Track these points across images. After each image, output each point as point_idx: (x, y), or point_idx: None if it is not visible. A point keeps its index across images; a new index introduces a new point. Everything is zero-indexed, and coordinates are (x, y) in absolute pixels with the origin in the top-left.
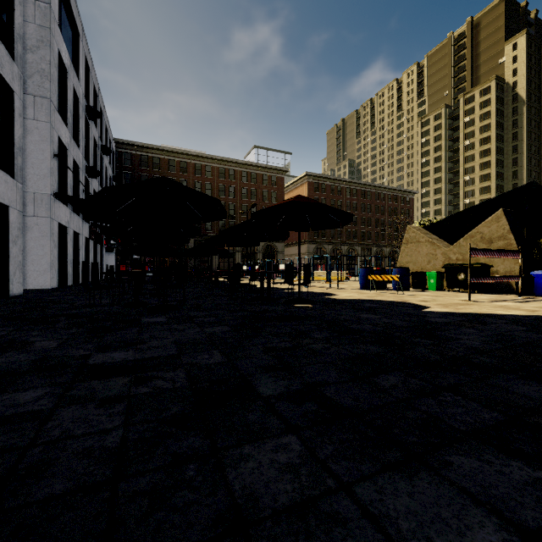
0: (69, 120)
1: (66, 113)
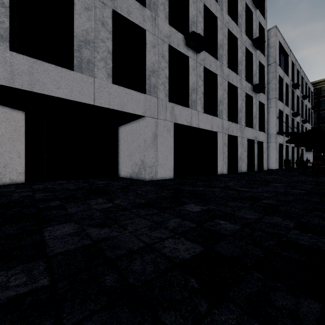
0: (283, 99)
1: (282, 97)
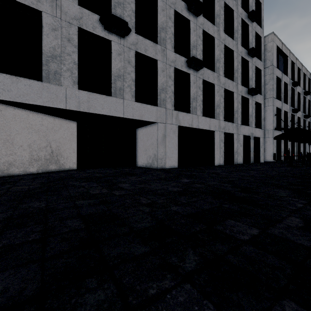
0: (281, 97)
1: (280, 95)
